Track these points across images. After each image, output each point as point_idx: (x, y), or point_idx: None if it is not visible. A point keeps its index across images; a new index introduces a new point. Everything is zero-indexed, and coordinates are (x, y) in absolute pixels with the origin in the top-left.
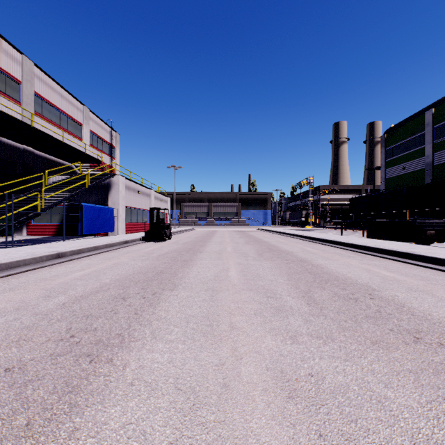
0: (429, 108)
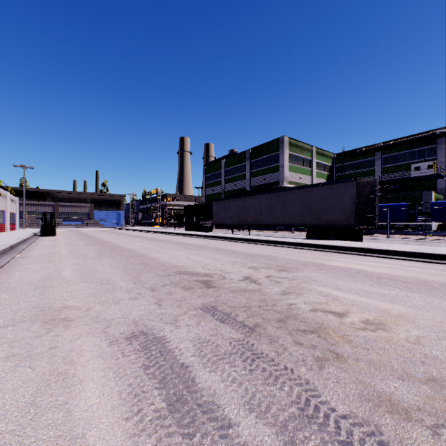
0: (224, 157)
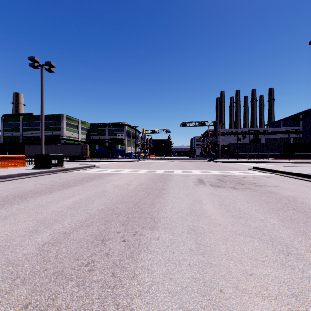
0: (22, 114)
